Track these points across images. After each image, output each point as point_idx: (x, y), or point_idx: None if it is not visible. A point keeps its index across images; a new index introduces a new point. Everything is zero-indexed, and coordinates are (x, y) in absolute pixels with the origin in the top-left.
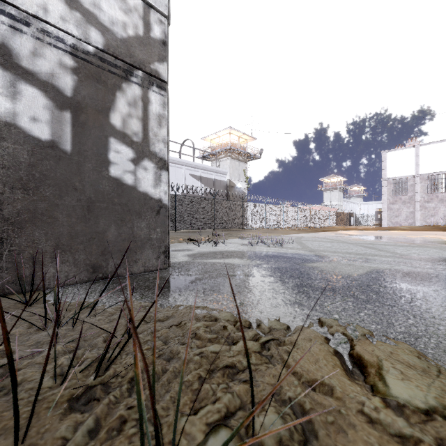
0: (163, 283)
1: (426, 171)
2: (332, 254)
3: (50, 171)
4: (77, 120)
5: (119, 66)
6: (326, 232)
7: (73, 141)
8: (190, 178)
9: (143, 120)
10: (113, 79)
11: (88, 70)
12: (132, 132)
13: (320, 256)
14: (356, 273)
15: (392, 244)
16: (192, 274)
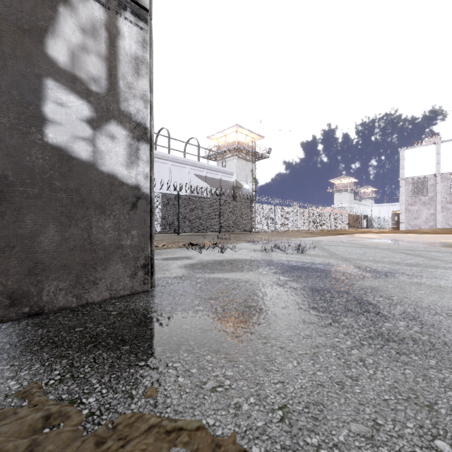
0: (128, 326)
1: (449, 169)
2: (375, 265)
3: None
4: None
5: None
6: (343, 235)
7: None
8: (195, 179)
9: (109, 61)
10: None
11: None
12: (89, 76)
13: (362, 267)
14: (448, 302)
15: (436, 250)
16: (184, 304)
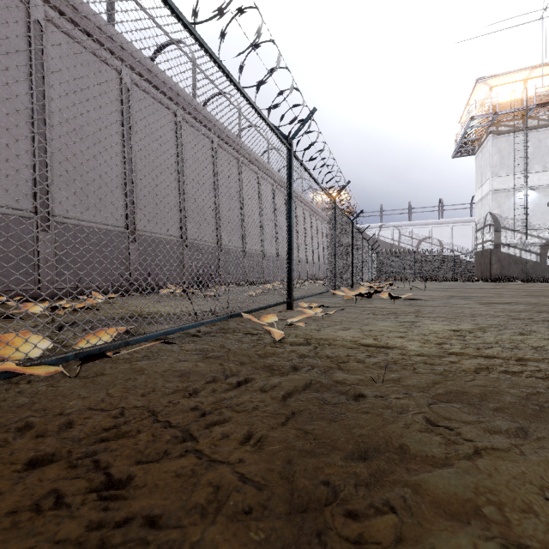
0: None
1: None
2: None
3: (535, 265)
4: (540, 257)
5: (548, 244)
6: None
7: (539, 260)
8: None
9: None
10: (547, 247)
11: (542, 247)
12: None
13: None
14: None
15: None
16: None
